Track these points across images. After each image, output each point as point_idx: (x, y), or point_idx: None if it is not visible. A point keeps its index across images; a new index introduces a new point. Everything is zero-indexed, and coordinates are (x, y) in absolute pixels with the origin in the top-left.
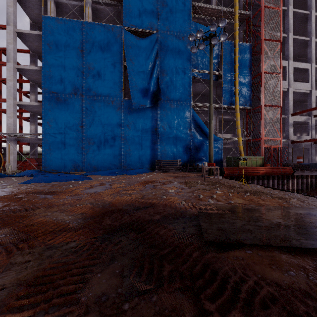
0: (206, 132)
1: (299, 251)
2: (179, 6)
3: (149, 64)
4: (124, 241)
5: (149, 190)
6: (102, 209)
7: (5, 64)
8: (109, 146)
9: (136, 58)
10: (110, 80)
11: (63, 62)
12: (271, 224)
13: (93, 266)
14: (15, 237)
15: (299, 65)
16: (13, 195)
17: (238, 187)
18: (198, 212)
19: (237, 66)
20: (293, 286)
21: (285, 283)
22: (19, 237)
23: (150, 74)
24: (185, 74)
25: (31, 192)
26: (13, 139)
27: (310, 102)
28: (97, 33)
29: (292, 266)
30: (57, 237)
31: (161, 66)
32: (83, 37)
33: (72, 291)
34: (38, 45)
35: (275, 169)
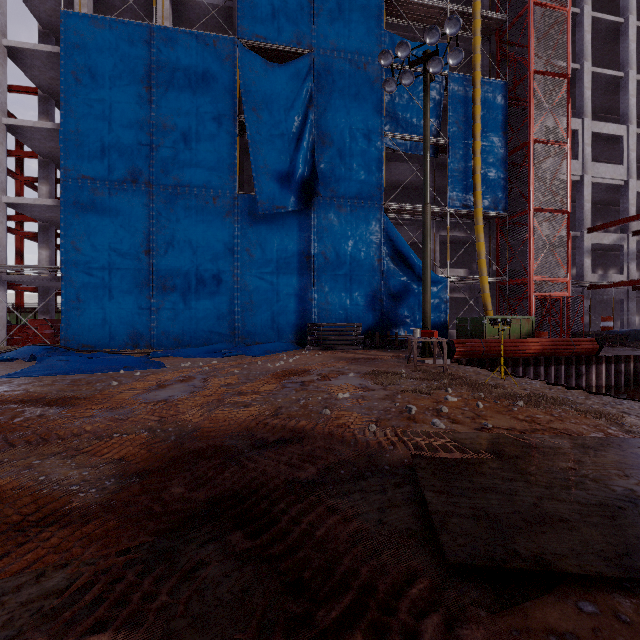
0: (414, 264)
1: None
2: None
3: (293, 119)
4: (212, 563)
5: (291, 394)
6: (174, 448)
7: None
8: (208, 294)
9: (266, 106)
10: (209, 153)
11: (107, 112)
12: (612, 495)
13: None
14: None
15: (603, 128)
16: None
17: (492, 386)
18: (413, 458)
19: (478, 127)
20: None
21: None
22: None
23: (295, 140)
24: (371, 142)
25: (13, 401)
26: None
27: (625, 205)
28: (182, 51)
29: None
30: (23, 548)
31: (320, 125)
32: (152, 59)
33: None
34: (56, 76)
35: (561, 343)
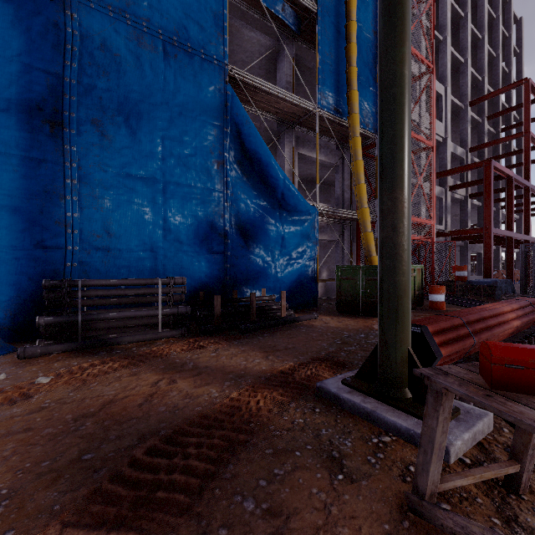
0: (276, 177)
1: None
2: None
3: None
4: None
5: None
6: None
7: None
8: None
9: None
10: None
11: None
12: None
13: None
14: None
15: None
16: None
17: None
18: None
19: (355, 2)
20: None
21: None
22: None
23: None
24: None
25: None
26: None
27: (443, 161)
28: None
29: None
30: None
31: None
32: None
33: None
34: None
35: (528, 311)
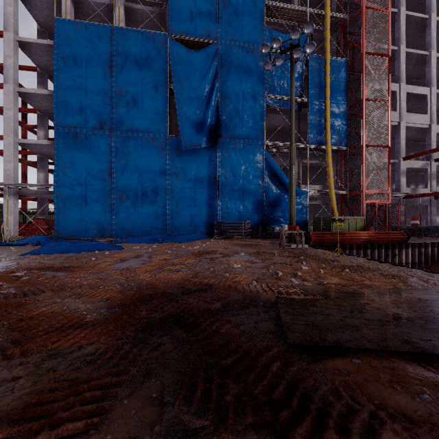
0: (285, 182)
1: (431, 360)
2: (247, 6)
3: (205, 86)
4: (167, 344)
5: (205, 265)
6: (137, 293)
7: (2, 86)
8: (149, 202)
9: (187, 78)
10: (150, 109)
11: (83, 84)
12: (385, 316)
13: (117, 386)
14: (3, 337)
15: (414, 90)
16: (9, 272)
17: (332, 261)
18: (276, 298)
19: (328, 90)
20: (432, 420)
21: (418, 415)
22: (8, 338)
23: (206, 100)
24: (256, 101)
25: (35, 268)
26: (12, 192)
27: (429, 141)
28: (132, 43)
29: (425, 385)
30: (66, 337)
31: (222, 90)
32: (113, 48)
33: (81, 431)
34: (49, 60)
35: (381, 235)
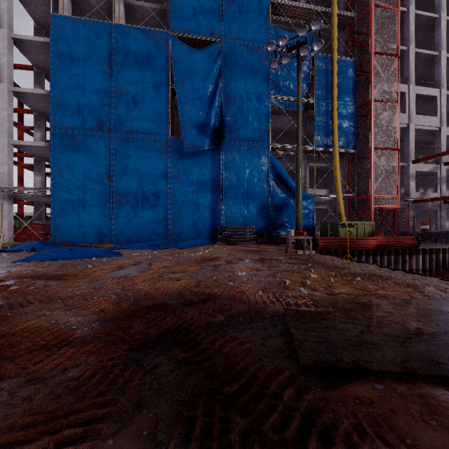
0: (291, 186)
1: None
2: (251, 3)
3: (208, 86)
4: (163, 365)
5: (207, 272)
6: (133, 305)
7: None
8: (150, 206)
9: (189, 77)
10: (151, 110)
11: (81, 83)
12: (406, 331)
13: (102, 420)
14: None
15: (423, 91)
16: None
17: (341, 268)
18: (285, 310)
19: (336, 91)
20: None
21: None
22: None
23: (209, 101)
24: (261, 102)
25: (26, 277)
26: (7, 196)
27: (439, 144)
28: (132, 41)
29: None
30: (50, 357)
31: (226, 90)
32: (112, 46)
33: None
34: (46, 58)
35: (391, 240)
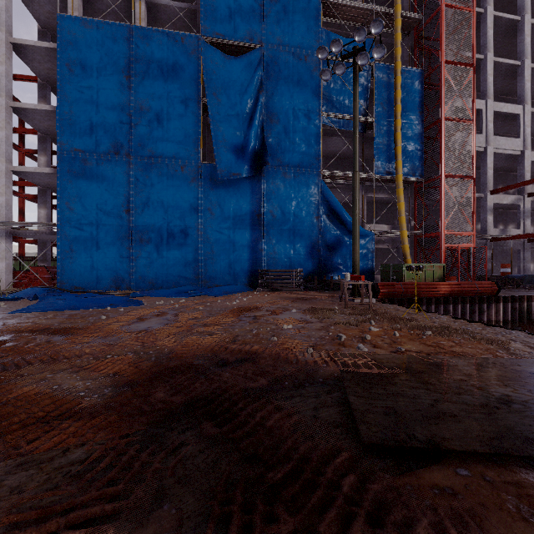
0: (346, 220)
1: None
2: (298, 2)
3: (247, 102)
4: (190, 444)
5: (246, 325)
6: (155, 366)
7: None
8: (177, 245)
9: (224, 91)
10: (178, 129)
11: (94, 97)
12: (491, 399)
13: (111, 518)
14: None
15: (503, 108)
16: None
17: (408, 320)
18: (341, 372)
19: (399, 108)
20: None
21: None
22: None
23: (248, 119)
24: (310, 121)
25: (25, 331)
26: (5, 233)
27: (522, 171)
28: (156, 46)
29: None
30: (49, 434)
31: (268, 106)
32: (131, 53)
33: None
34: (52, 67)
35: (466, 286)
